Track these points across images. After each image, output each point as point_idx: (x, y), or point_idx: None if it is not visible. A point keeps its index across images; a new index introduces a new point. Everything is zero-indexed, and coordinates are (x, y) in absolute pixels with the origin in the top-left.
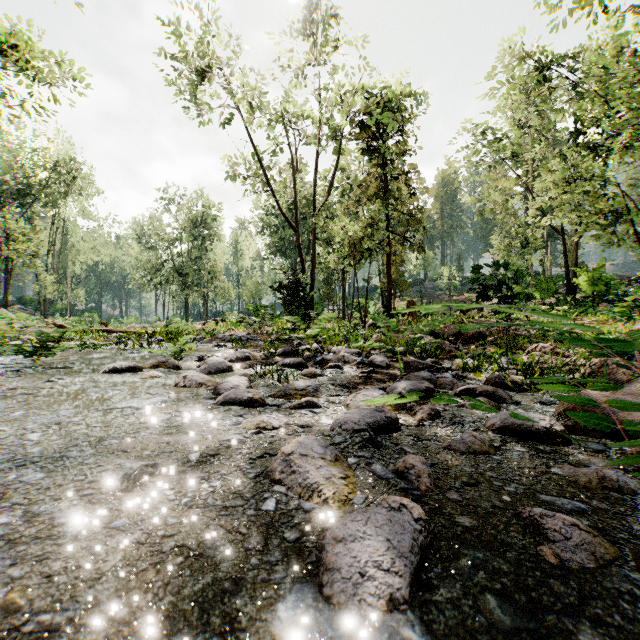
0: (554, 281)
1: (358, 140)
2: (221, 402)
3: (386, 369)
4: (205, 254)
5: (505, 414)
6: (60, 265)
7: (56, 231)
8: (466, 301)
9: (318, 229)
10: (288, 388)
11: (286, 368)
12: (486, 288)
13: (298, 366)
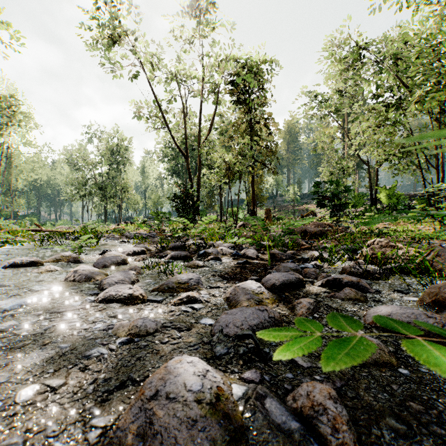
0: (363, 196)
1: (231, 94)
2: (100, 299)
3: (256, 260)
4: (120, 174)
5: (386, 309)
6: (6, 181)
7: (2, 155)
8: (304, 210)
9: (203, 158)
10: (171, 281)
11: (174, 260)
12: (323, 199)
13: (184, 258)
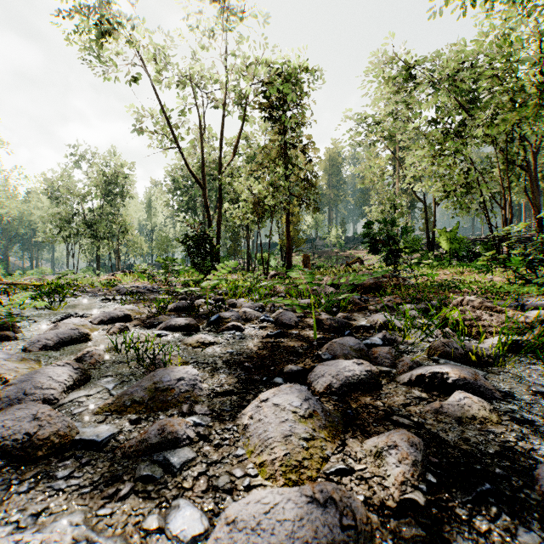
0: (419, 240)
1: (261, 110)
2: None
3: (295, 328)
4: (118, 210)
5: None
6: None
7: None
8: (349, 256)
9: (225, 190)
10: (141, 387)
11: (169, 332)
12: (377, 242)
13: (185, 329)
